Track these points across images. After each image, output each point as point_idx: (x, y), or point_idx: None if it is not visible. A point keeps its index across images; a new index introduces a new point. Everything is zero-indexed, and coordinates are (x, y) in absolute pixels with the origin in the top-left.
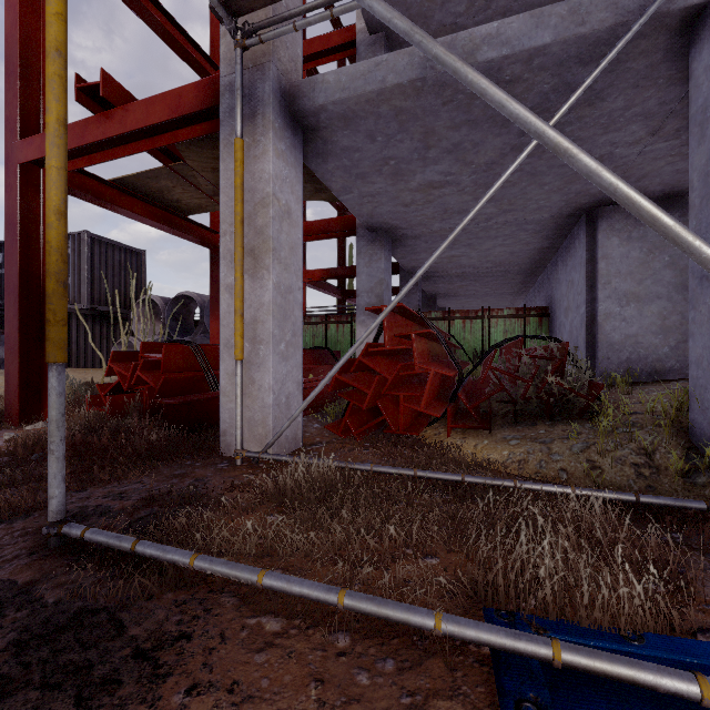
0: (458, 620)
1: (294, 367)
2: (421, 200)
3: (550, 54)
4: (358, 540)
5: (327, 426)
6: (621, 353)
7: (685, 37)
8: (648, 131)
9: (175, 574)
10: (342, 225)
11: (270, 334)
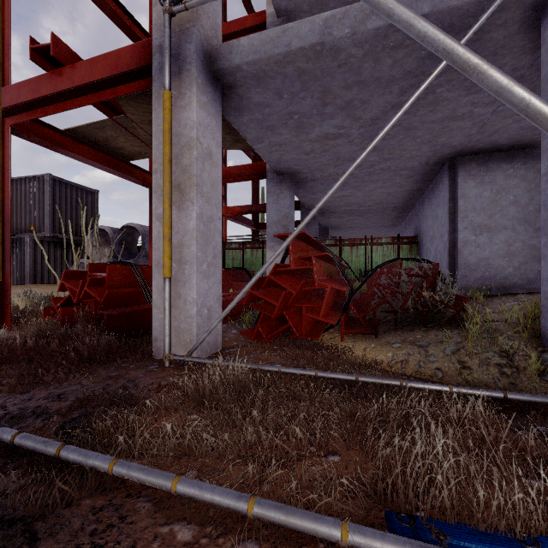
0: (364, 531)
1: (215, 284)
2: (318, 149)
3: None
4: (268, 441)
5: (243, 332)
6: (476, 272)
7: (537, 11)
8: None
9: (97, 477)
10: (255, 170)
11: (193, 256)
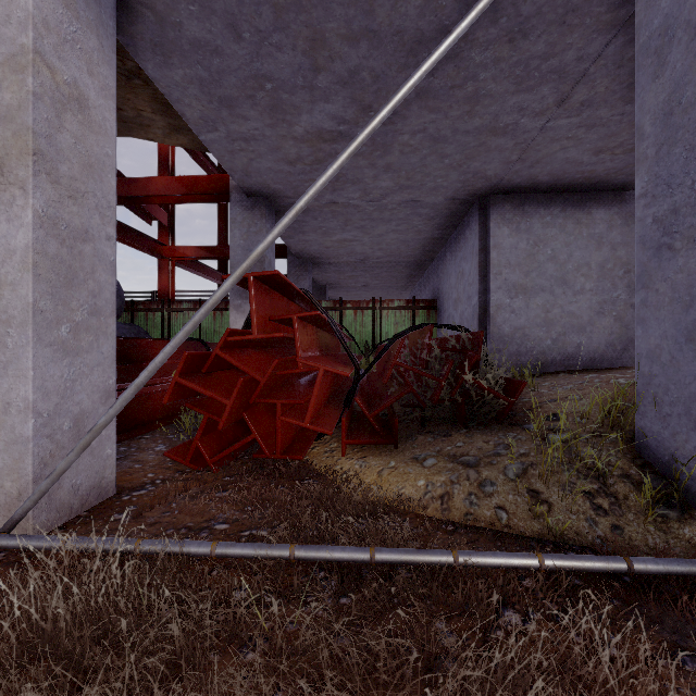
0: None
1: (96, 367)
2: (308, 157)
3: None
4: None
5: (169, 452)
6: (511, 345)
7: None
8: (556, 99)
9: None
10: (212, 186)
11: (27, 307)
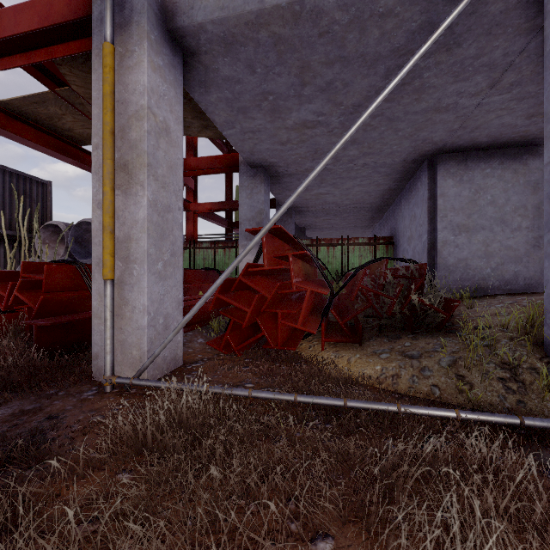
0: None
1: (173, 287)
2: (295, 139)
3: None
4: (227, 530)
5: (209, 342)
6: (455, 273)
7: None
8: (489, 83)
9: None
10: (227, 162)
11: (144, 253)
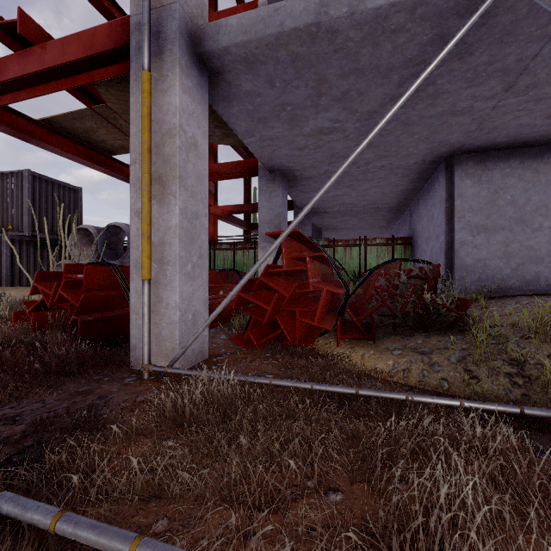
0: None
1: (200, 286)
2: (312, 144)
3: (432, 4)
4: (256, 479)
5: (232, 338)
6: (473, 274)
7: None
8: (504, 86)
9: (39, 533)
10: (246, 167)
11: (176, 256)
